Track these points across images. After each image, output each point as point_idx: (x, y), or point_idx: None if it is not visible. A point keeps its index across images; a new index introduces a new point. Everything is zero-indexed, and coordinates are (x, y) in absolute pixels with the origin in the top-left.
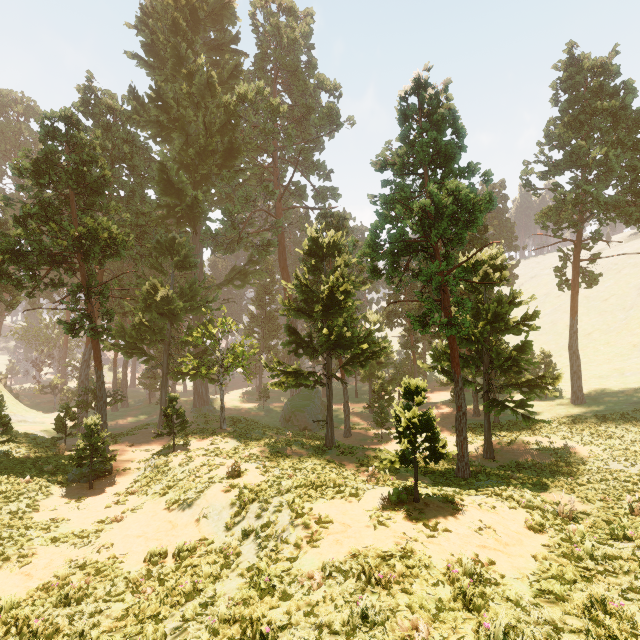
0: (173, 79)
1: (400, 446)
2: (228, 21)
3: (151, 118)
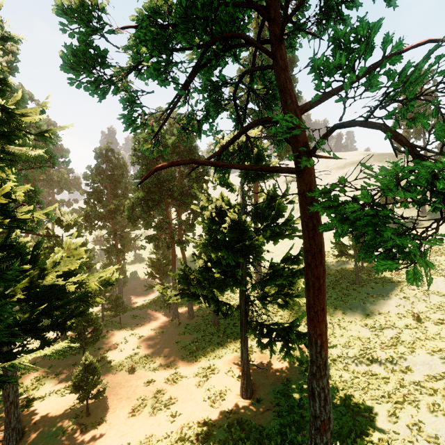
0: None
1: None
2: None
3: None
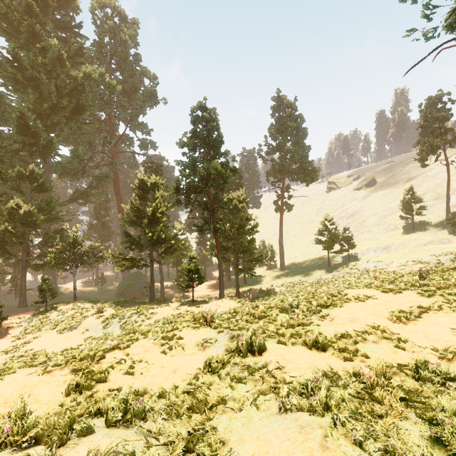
0: (27, 47)
1: (186, 279)
2: (72, 10)
3: (8, 74)
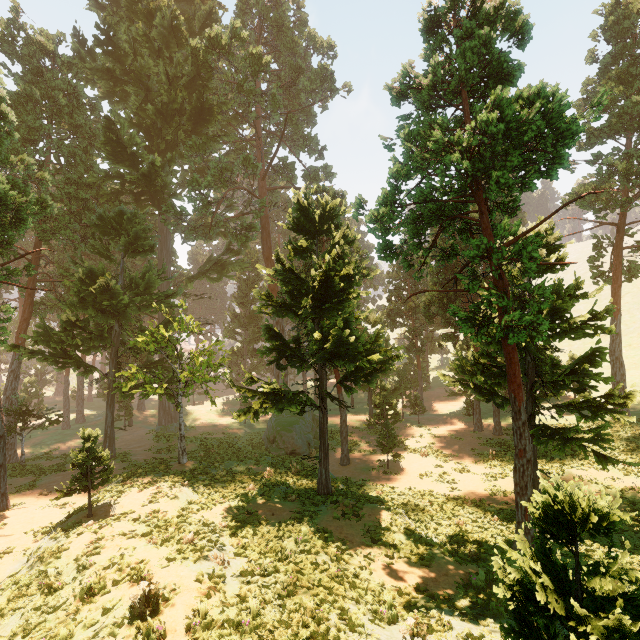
0: (129, 22)
1: None
2: None
3: (98, 66)
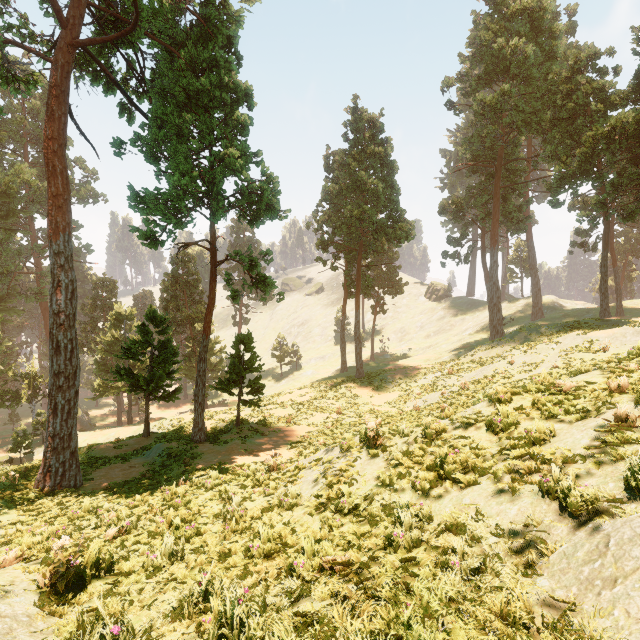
0: None
1: None
2: None
3: None
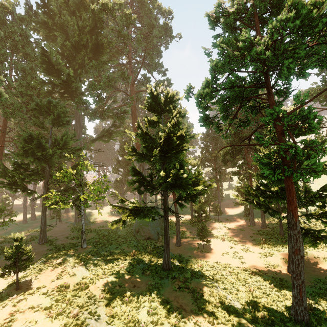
0: None
1: None
2: None
3: (39, 20)
